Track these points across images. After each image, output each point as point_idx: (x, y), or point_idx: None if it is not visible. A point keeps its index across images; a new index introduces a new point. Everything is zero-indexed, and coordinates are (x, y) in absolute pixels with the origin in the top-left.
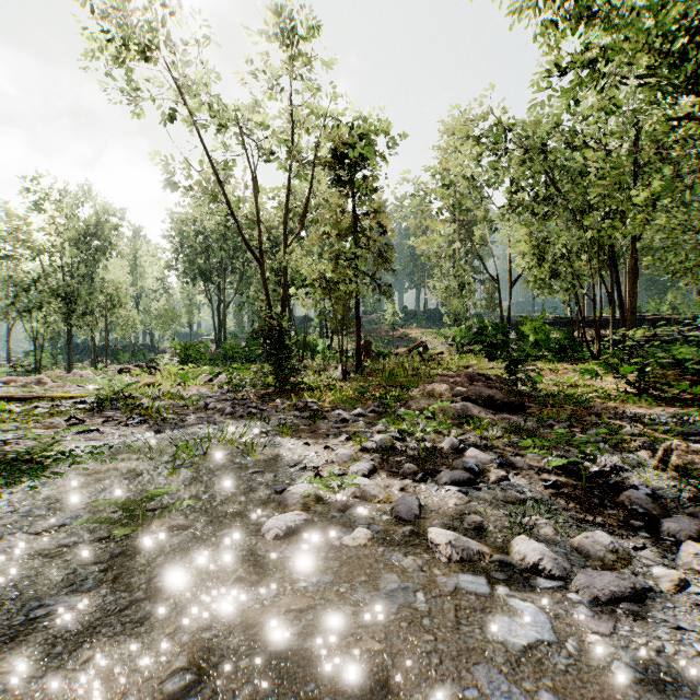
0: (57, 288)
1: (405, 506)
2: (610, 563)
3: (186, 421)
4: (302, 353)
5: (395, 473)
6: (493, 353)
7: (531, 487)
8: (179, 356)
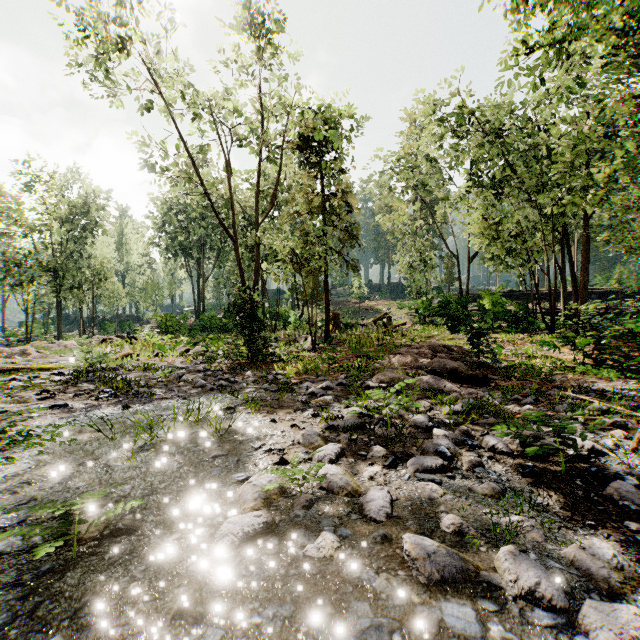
0: (47, 263)
1: (375, 504)
2: (617, 586)
3: (157, 395)
4: (275, 324)
5: (363, 456)
6: (456, 326)
7: (507, 474)
8: (160, 326)
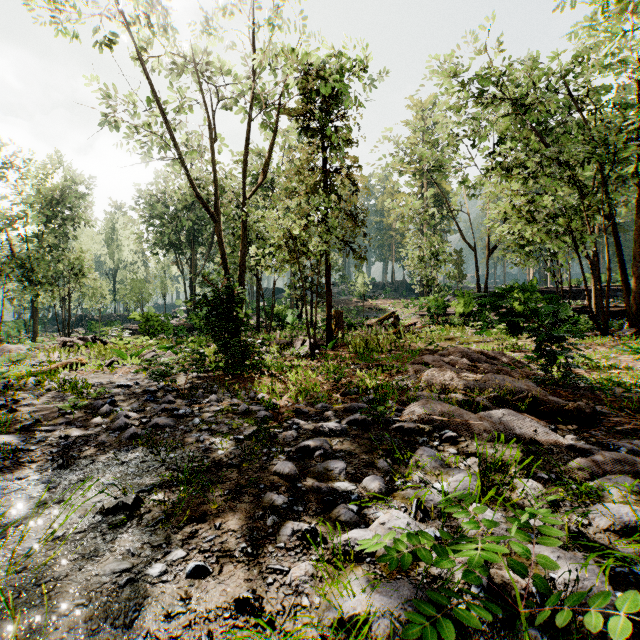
0: (18, 257)
1: None
2: None
3: (24, 452)
4: (270, 324)
5: None
6: (514, 327)
7: None
8: (140, 327)
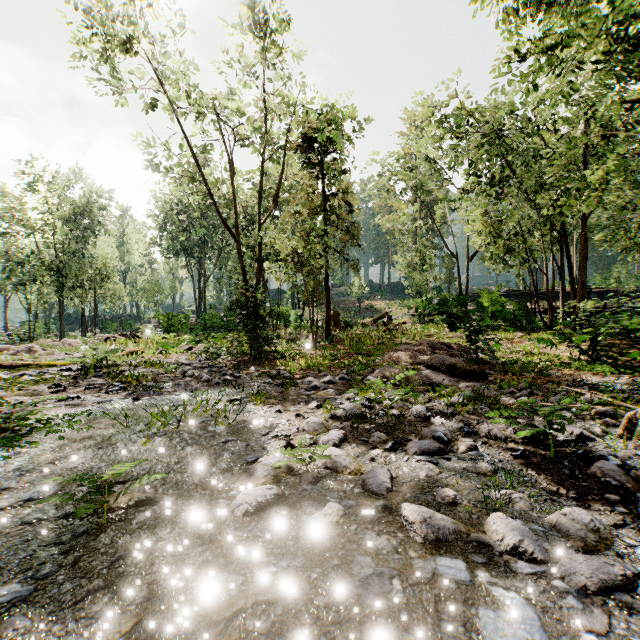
0: (49, 263)
1: (376, 479)
2: (593, 544)
3: (164, 388)
4: (276, 323)
5: (365, 441)
6: (455, 323)
7: (500, 457)
8: (162, 325)
